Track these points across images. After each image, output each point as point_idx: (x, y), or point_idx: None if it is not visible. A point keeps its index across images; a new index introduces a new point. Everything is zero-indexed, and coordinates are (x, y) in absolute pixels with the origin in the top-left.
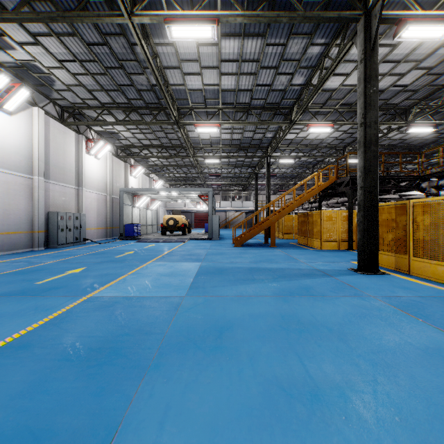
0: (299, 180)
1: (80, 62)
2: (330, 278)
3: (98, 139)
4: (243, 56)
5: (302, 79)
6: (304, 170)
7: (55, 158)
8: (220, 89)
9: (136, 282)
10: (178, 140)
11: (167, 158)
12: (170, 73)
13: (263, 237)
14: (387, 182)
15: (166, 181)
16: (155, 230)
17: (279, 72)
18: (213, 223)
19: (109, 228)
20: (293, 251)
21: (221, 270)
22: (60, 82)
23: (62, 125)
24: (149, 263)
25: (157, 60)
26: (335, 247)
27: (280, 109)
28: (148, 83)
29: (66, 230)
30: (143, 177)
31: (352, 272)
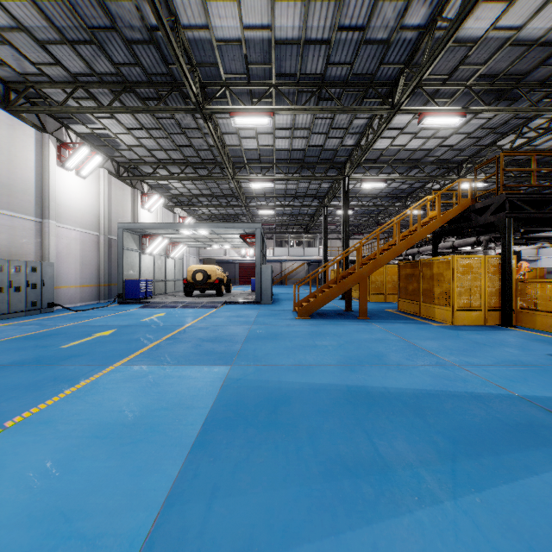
0: (384, 218)
1: None
2: None
3: (78, 143)
4: None
5: (424, 13)
6: (393, 203)
7: None
8: (274, 38)
9: None
10: (209, 151)
11: (196, 183)
12: None
13: (339, 299)
14: None
15: (199, 220)
16: (180, 288)
17: None
18: (262, 277)
19: (103, 285)
20: (407, 329)
21: (275, 401)
22: None
23: (6, 112)
24: (110, 371)
25: None
26: (478, 320)
27: (374, 85)
28: (143, 24)
29: (11, 290)
30: (164, 212)
31: None
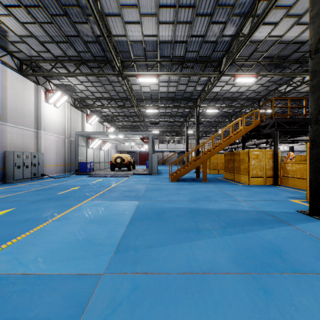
0: (220, 127)
1: (25, 8)
2: (290, 227)
3: (55, 90)
4: (180, 1)
5: (233, 29)
6: (224, 119)
7: (14, 104)
8: (159, 40)
9: (51, 236)
10: (124, 93)
11: (116, 109)
12: (112, 22)
13: (194, 172)
14: (304, 125)
15: (117, 128)
16: (107, 166)
17: (212, 21)
18: (152, 160)
19: (67, 165)
20: (225, 186)
21: (159, 212)
22: (13, 33)
23: (20, 75)
24: (85, 203)
25: (97, 5)
26: (261, 182)
27: (210, 61)
28: (93, 34)
29: (24, 167)
30: (98, 124)
31: (307, 217)
